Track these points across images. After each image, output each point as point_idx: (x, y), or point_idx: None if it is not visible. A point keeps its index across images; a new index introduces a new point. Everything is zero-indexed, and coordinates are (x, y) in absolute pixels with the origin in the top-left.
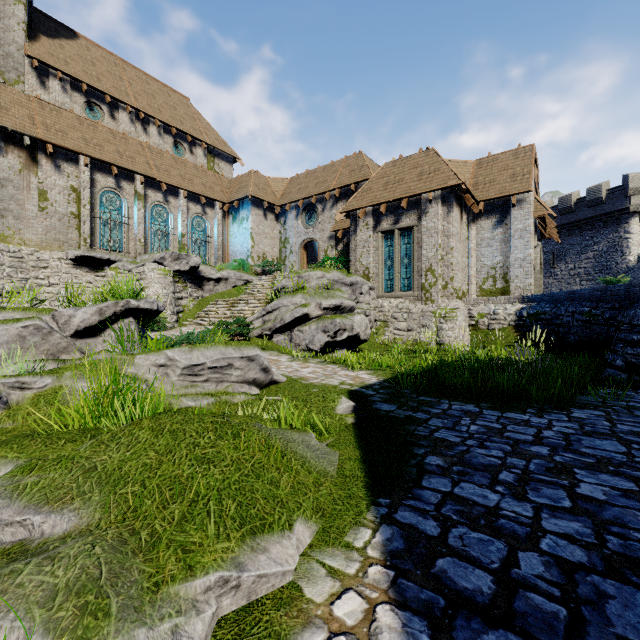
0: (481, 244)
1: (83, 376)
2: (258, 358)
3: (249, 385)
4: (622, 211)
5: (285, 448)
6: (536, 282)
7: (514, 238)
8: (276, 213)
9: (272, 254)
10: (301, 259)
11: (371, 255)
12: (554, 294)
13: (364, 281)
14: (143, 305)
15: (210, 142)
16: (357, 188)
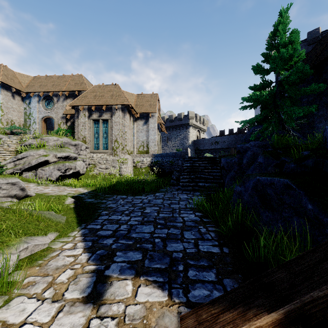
0: (138, 131)
1: None
2: (18, 183)
3: (11, 198)
4: (187, 124)
5: (40, 216)
6: (158, 149)
7: (150, 130)
8: (22, 96)
9: (19, 122)
10: (42, 127)
11: (87, 130)
12: (162, 154)
13: (83, 144)
14: None
15: None
16: (79, 93)
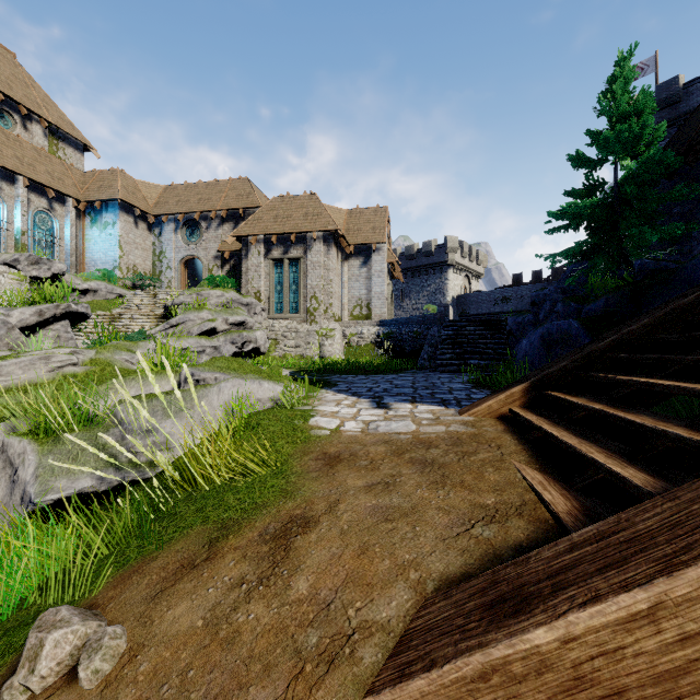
0: (352, 279)
1: (117, 351)
2: (220, 348)
3: None
4: (444, 263)
5: None
6: (389, 311)
7: (374, 277)
8: (149, 222)
9: (144, 267)
10: (181, 276)
11: (263, 279)
12: (398, 319)
13: (258, 302)
14: (81, 309)
15: (53, 121)
16: (245, 213)
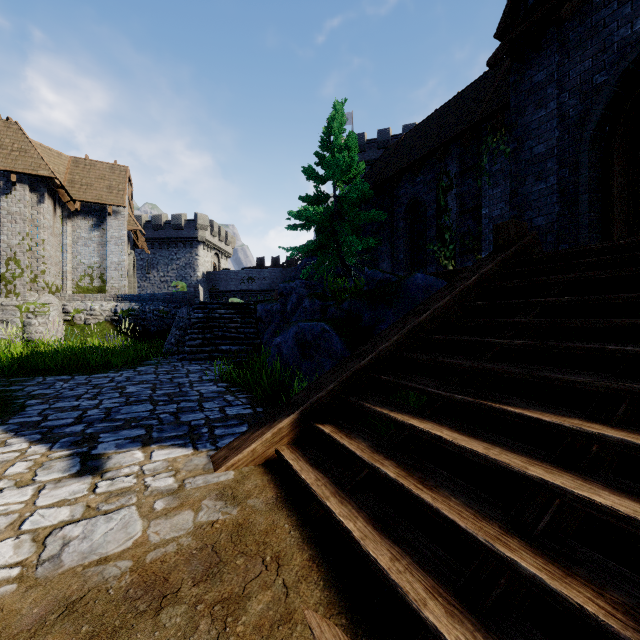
0: (78, 242)
1: None
2: None
3: None
4: (194, 239)
5: None
6: (130, 284)
7: (111, 243)
8: None
9: None
10: None
11: None
12: (142, 295)
13: None
14: None
15: None
16: None
